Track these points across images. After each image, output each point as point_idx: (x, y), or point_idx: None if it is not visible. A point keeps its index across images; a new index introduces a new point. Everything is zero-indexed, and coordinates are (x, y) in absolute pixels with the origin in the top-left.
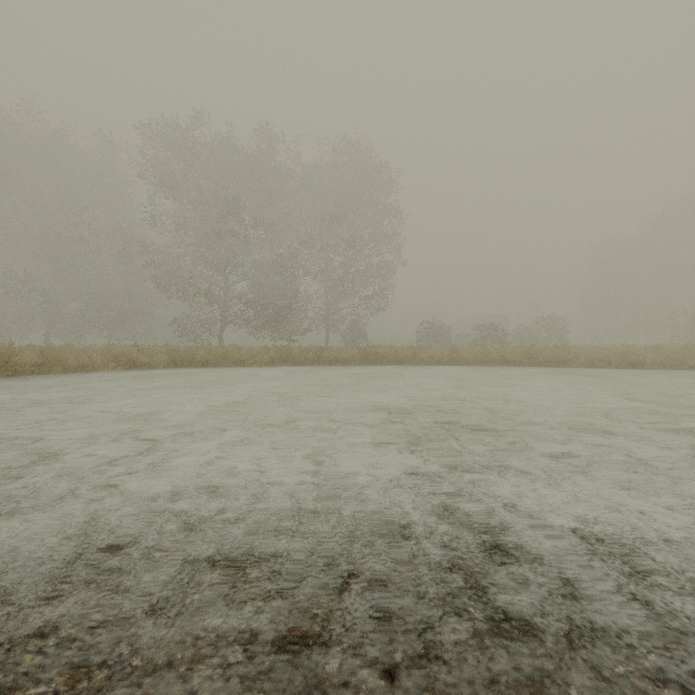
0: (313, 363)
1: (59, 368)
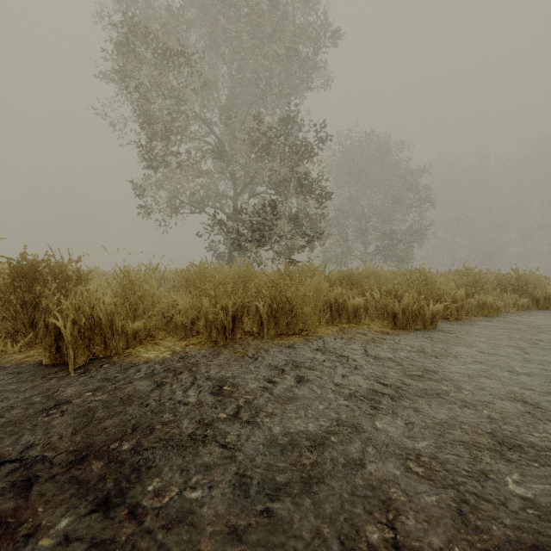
0: None
1: None
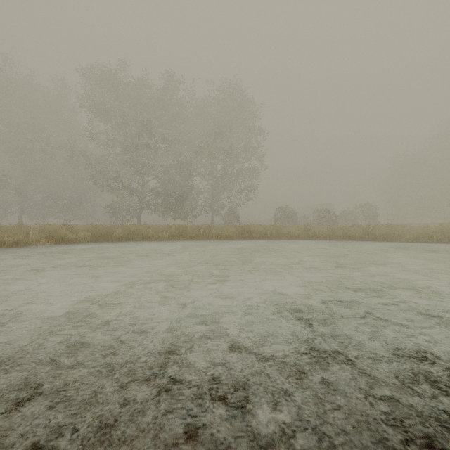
0: (202, 238)
1: None
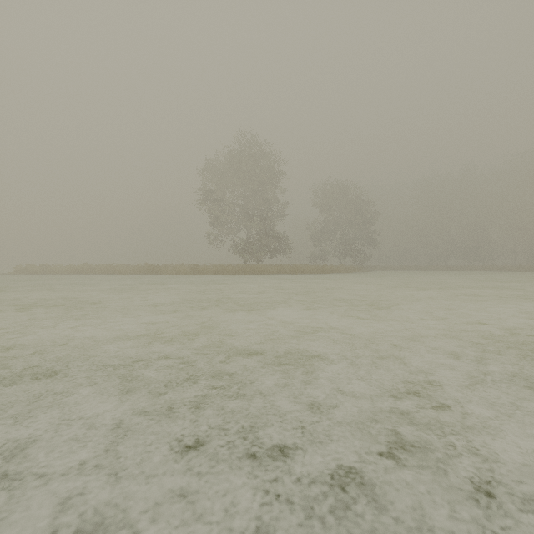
0: (459, 270)
1: (393, 270)
